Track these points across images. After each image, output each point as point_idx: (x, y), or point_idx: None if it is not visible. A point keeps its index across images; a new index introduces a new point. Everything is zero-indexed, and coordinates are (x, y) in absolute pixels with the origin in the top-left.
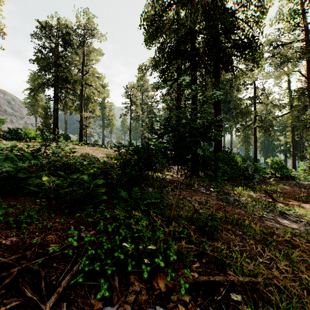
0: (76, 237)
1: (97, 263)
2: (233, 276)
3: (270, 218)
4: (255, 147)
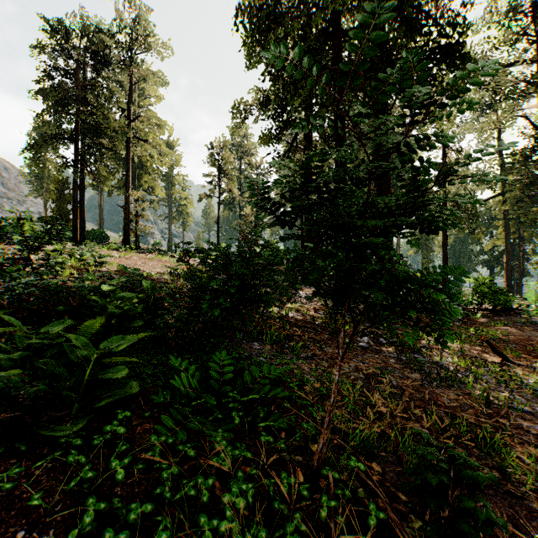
0: None
1: None
2: None
3: (525, 411)
4: (445, 255)
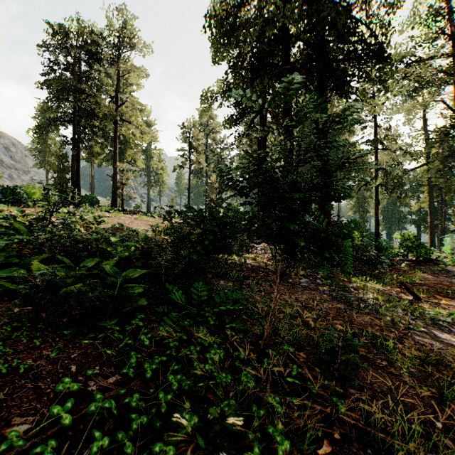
0: (70, 402)
1: None
2: None
3: (421, 331)
4: (377, 215)
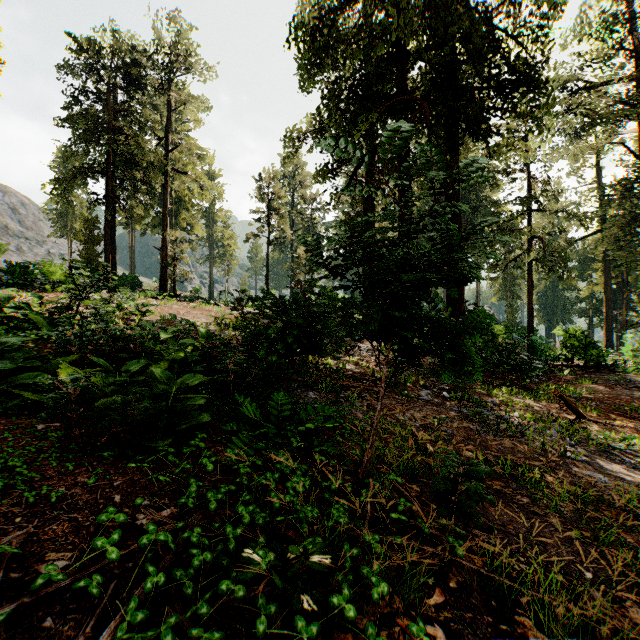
0: (117, 533)
1: (169, 617)
2: (536, 632)
3: (582, 460)
4: (530, 303)
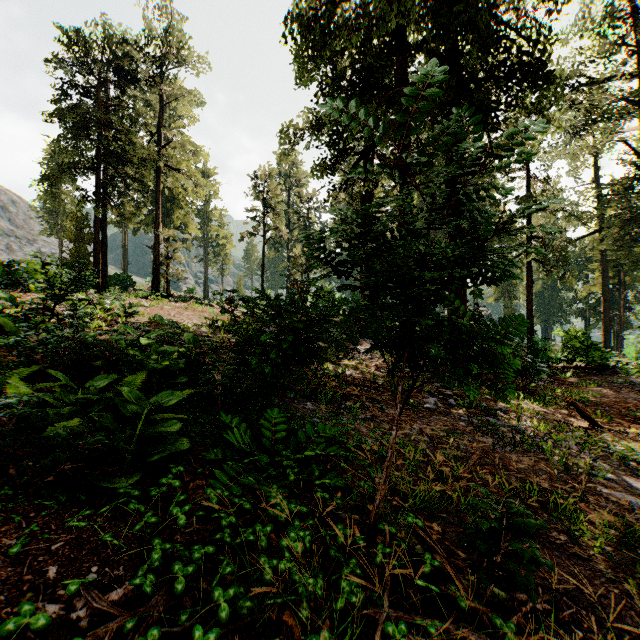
0: None
1: None
2: None
3: (608, 479)
4: (530, 304)
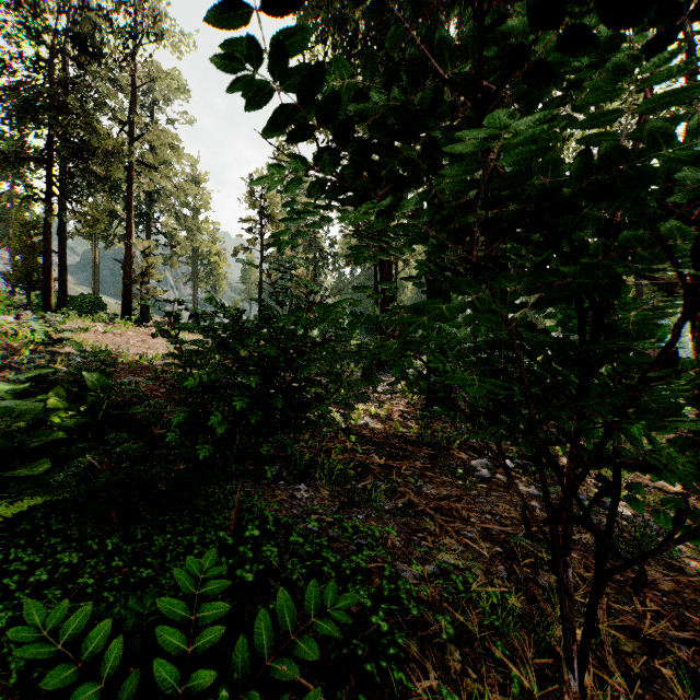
0: None
1: None
2: None
3: None
4: None
